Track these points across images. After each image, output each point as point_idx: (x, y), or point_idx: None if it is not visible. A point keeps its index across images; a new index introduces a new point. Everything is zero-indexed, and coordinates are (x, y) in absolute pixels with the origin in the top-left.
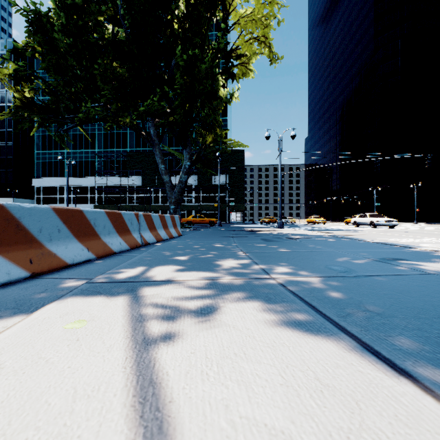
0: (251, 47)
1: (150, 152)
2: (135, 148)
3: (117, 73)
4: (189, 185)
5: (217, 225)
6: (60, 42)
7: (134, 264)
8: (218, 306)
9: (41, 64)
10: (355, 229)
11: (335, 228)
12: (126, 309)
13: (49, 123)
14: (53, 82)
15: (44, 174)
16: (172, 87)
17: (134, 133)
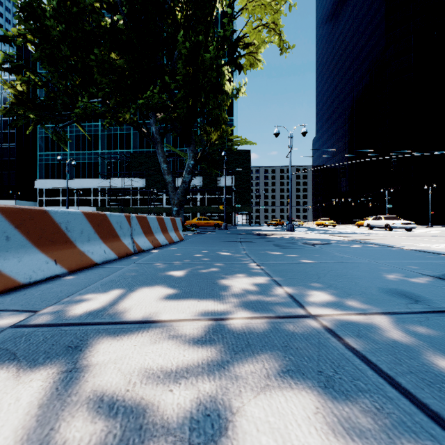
0: (259, 35)
1: (154, 153)
2: (138, 149)
3: (115, 64)
4: (194, 186)
5: (223, 228)
6: (52, 29)
7: (109, 284)
8: (230, 413)
9: (33, 54)
10: (370, 233)
11: (349, 231)
12: (27, 421)
13: (44, 120)
14: (46, 75)
15: (47, 176)
16: (175, 80)
17: (138, 134)
